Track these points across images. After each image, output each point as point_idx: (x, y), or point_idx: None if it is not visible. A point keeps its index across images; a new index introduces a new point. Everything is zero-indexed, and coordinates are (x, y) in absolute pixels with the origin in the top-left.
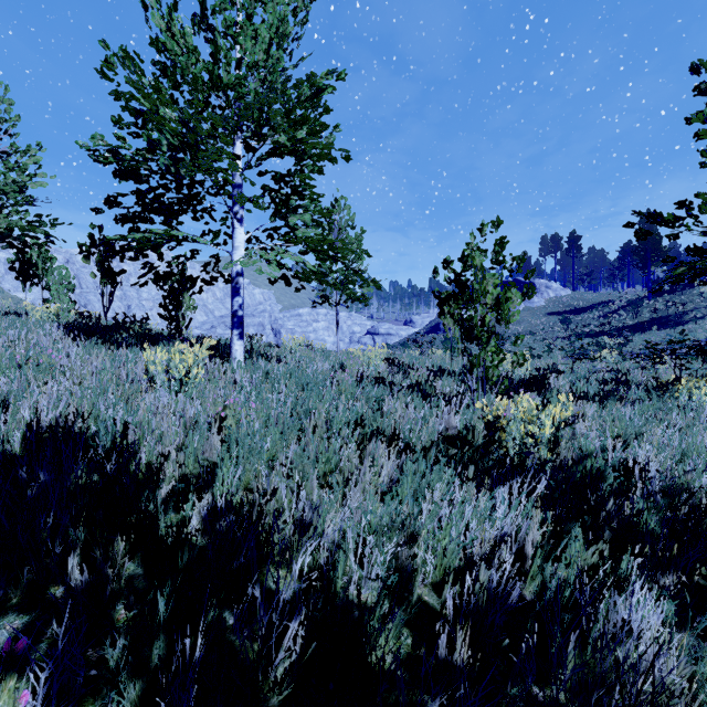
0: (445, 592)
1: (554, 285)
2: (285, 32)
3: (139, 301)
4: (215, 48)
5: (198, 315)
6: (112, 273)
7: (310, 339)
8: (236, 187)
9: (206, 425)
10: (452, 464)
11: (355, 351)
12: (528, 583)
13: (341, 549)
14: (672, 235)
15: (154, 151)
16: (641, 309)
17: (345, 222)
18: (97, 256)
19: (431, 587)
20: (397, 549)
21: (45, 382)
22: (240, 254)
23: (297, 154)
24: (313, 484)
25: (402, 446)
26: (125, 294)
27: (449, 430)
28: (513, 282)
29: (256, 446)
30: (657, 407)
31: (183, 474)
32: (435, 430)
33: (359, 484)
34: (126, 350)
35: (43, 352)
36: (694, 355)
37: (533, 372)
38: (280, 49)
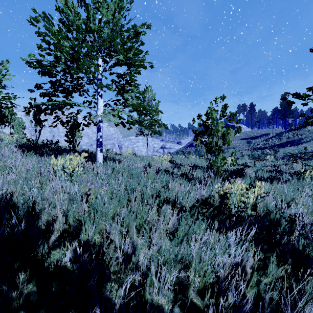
0: (206, 300)
1: (243, 126)
2: (122, 6)
3: (58, 133)
4: (88, 11)
5: (85, 139)
6: (40, 120)
7: (135, 150)
8: (99, 80)
9: (79, 198)
10: (205, 219)
11: (155, 157)
12: (249, 289)
13: (148, 269)
14: (304, 104)
15: (58, 62)
16: (282, 137)
17: (150, 97)
18: (33, 113)
19: (197, 292)
20: (178, 272)
21: (2, 175)
22: (100, 112)
23: (128, 64)
24: (134, 230)
25: (179, 208)
26: (52, 130)
27: (200, 196)
28: (230, 125)
29: (104, 211)
30: (297, 184)
31: (64, 228)
32: (195, 198)
33: (157, 230)
34: (45, 158)
35: (1, 160)
36: (312, 159)
37: (236, 166)
38: (119, 14)
